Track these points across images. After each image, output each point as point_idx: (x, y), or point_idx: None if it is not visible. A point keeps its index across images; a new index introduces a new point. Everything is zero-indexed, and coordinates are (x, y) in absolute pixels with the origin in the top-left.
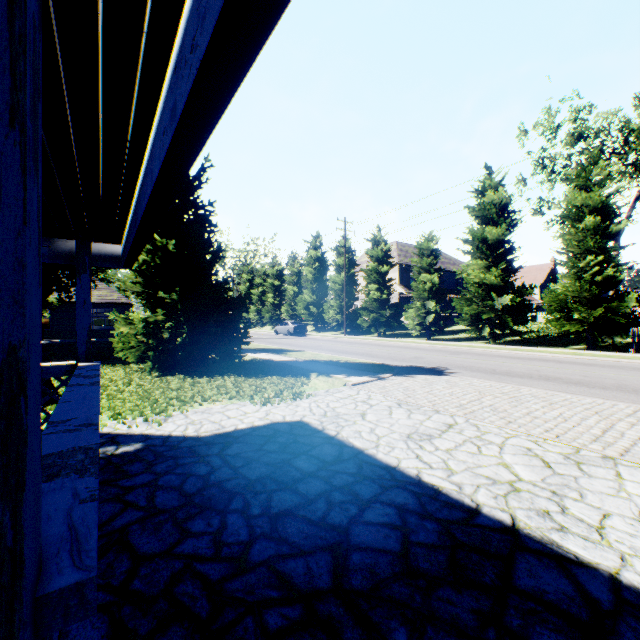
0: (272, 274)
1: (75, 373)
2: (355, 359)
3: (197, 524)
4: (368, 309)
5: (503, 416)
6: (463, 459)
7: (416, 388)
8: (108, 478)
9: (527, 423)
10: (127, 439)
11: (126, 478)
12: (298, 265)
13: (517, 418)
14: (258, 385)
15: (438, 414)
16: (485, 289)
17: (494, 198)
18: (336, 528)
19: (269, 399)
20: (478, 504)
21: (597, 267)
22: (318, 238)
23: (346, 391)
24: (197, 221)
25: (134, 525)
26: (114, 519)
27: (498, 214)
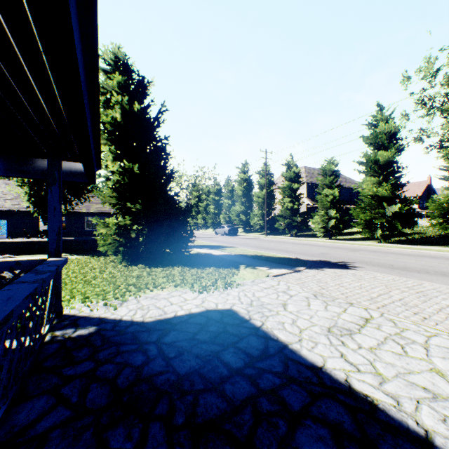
0: (213, 192)
1: (35, 268)
2: (274, 254)
3: (117, 434)
4: (283, 216)
5: (416, 311)
6: (390, 361)
7: (328, 280)
8: (55, 364)
9: (443, 320)
10: (86, 322)
11: (70, 365)
12: (231, 185)
13: (431, 314)
14: (198, 275)
15: (352, 307)
16: (377, 200)
17: (385, 128)
18: None
19: (205, 287)
20: (427, 431)
21: None
22: (246, 165)
23: (268, 281)
24: (156, 151)
25: (56, 430)
26: (41, 419)
27: (388, 141)
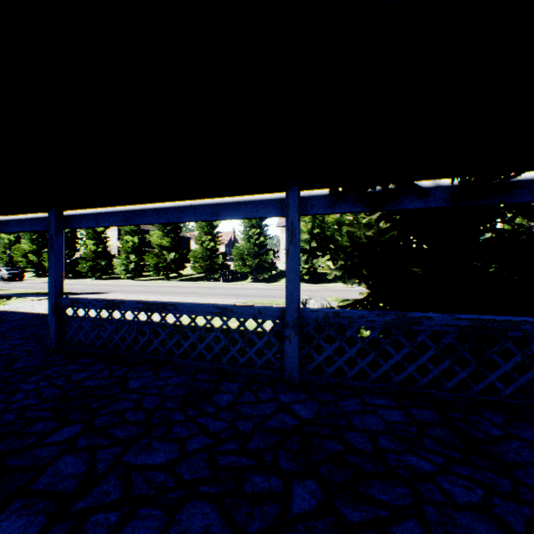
0: None
1: None
2: None
3: None
4: (88, 258)
5: None
6: None
7: None
8: None
9: None
10: None
11: None
12: None
13: None
14: None
15: None
16: (164, 249)
17: None
18: (3, 319)
19: None
20: None
21: (208, 241)
22: None
23: (33, 302)
24: None
25: None
26: None
27: None
